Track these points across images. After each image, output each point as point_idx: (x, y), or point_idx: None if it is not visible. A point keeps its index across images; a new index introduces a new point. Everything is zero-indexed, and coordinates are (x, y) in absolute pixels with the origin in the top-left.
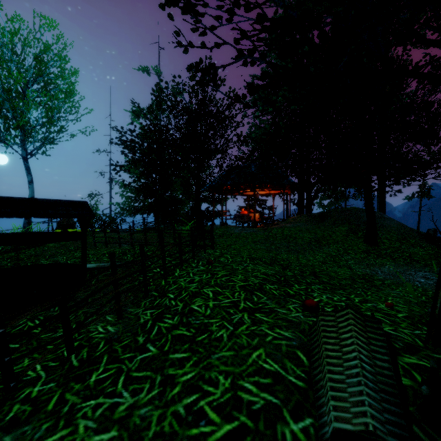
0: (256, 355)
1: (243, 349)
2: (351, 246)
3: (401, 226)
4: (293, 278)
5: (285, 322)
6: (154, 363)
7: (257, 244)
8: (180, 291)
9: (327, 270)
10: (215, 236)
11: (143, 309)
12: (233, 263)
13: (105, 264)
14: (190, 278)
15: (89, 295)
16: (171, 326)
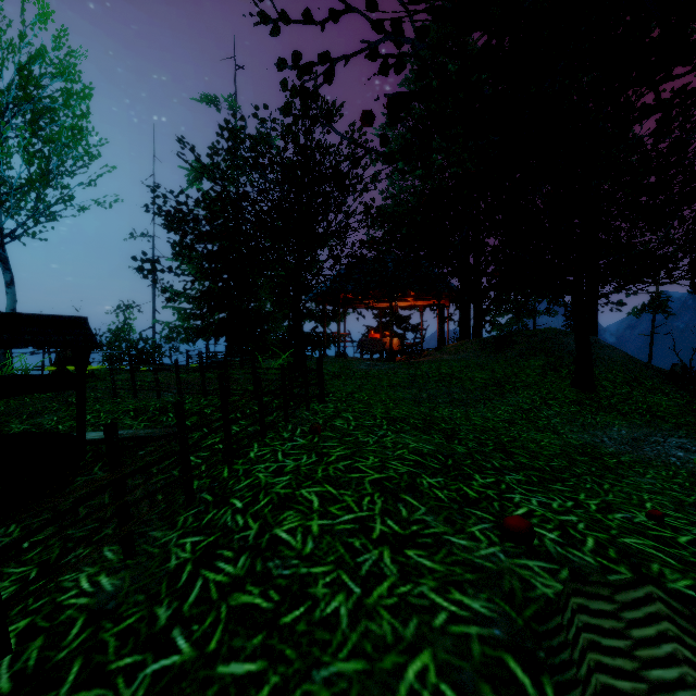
0: (416, 673)
1: (385, 652)
2: (553, 392)
3: (628, 359)
4: (468, 460)
5: (470, 573)
6: (181, 690)
7: (397, 391)
8: (256, 494)
9: (521, 438)
10: (326, 377)
11: (180, 534)
12: (358, 430)
13: (124, 433)
14: (277, 463)
15: (53, 518)
16: (231, 581)
